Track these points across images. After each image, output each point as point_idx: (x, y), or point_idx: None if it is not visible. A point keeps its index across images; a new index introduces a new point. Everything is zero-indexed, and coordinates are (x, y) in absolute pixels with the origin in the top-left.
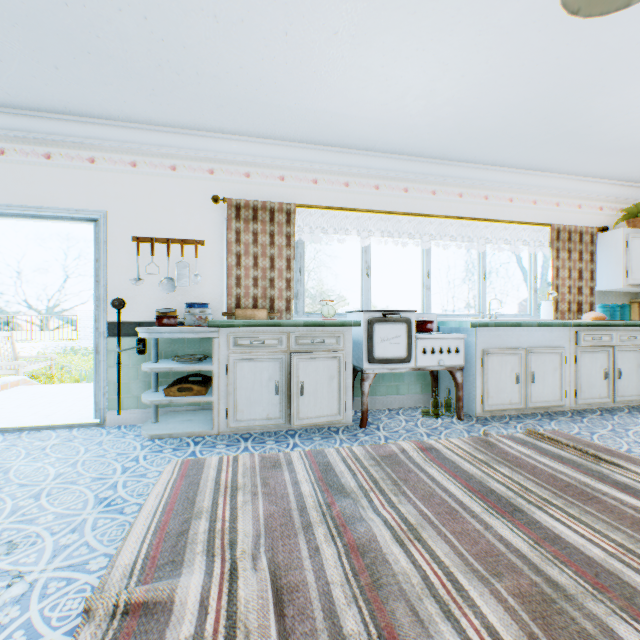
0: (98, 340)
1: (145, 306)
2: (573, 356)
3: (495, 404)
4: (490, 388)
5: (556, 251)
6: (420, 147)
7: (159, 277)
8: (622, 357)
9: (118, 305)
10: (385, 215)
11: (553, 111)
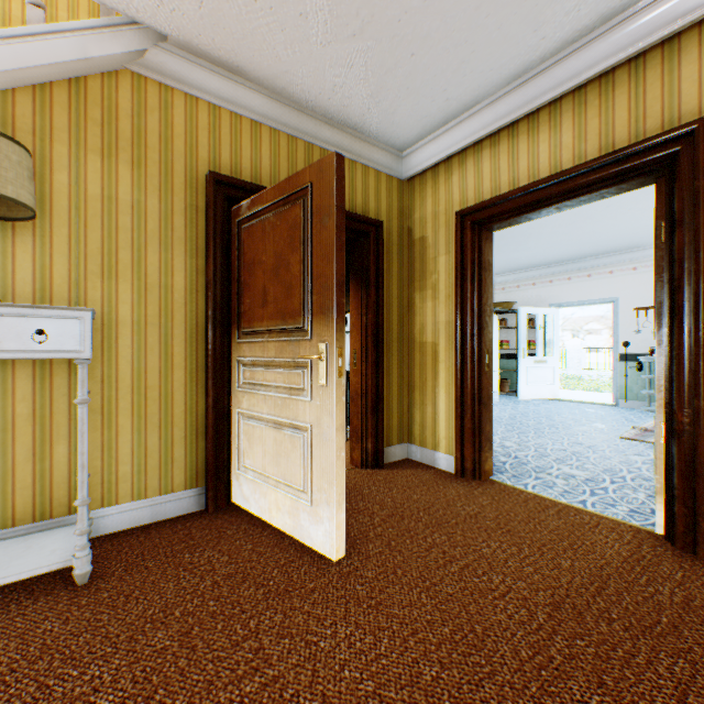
0: (612, 363)
1: (640, 345)
2: None
3: None
4: None
5: None
6: None
7: (649, 328)
8: None
9: (624, 345)
10: None
11: None
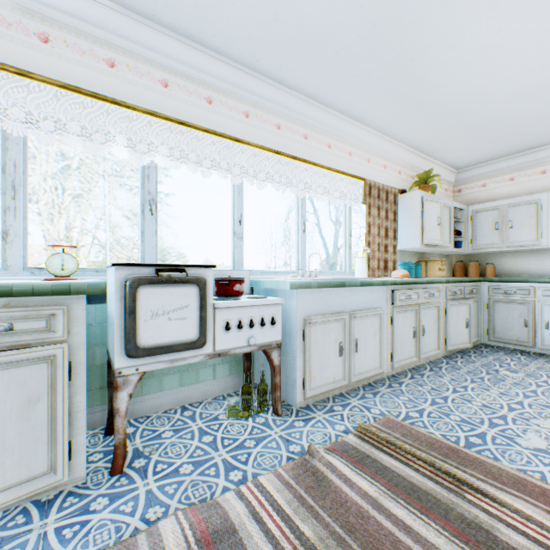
0: None
1: None
2: (390, 317)
3: (319, 386)
4: (313, 366)
5: (369, 207)
6: (226, 35)
7: None
8: (425, 314)
9: None
10: (179, 127)
11: (386, 14)
